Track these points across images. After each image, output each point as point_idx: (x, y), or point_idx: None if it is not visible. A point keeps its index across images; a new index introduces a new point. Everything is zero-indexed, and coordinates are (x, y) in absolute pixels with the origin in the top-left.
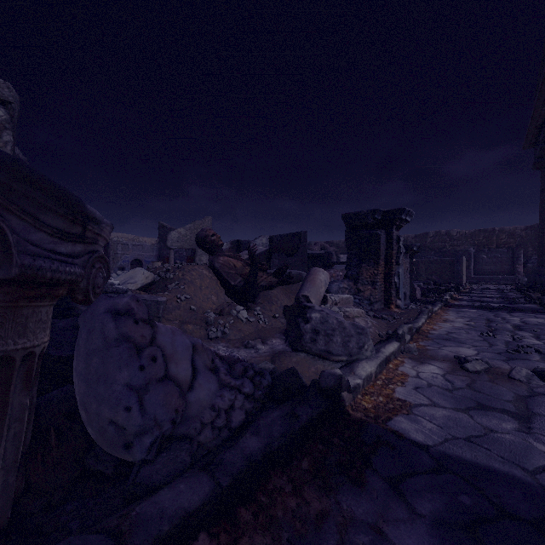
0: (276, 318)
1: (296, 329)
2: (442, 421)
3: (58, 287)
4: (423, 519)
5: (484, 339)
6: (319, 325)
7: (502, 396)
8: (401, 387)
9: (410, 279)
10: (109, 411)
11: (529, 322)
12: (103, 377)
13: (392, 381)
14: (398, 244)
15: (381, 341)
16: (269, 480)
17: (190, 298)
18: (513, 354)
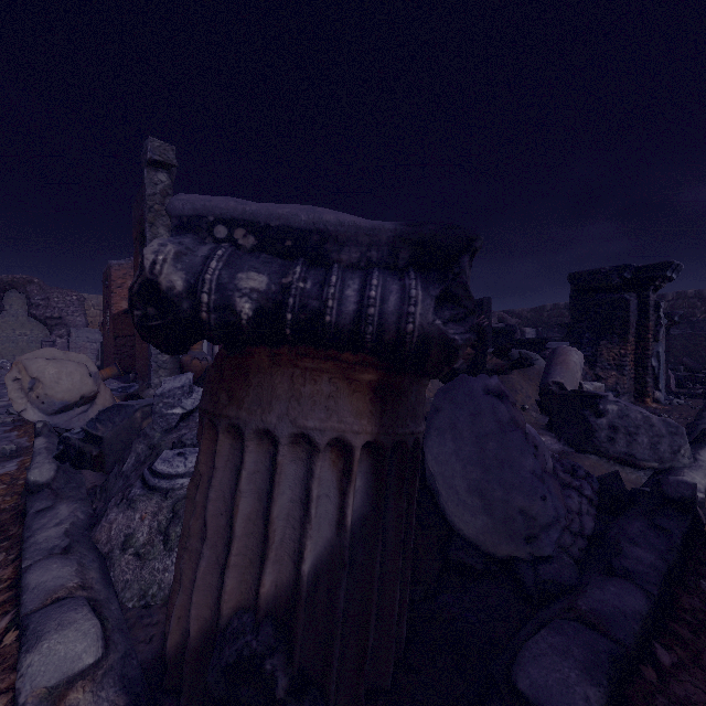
0: (525, 410)
1: (581, 425)
2: None
3: None
4: None
5: None
6: (617, 420)
7: None
8: None
9: (666, 362)
10: (523, 499)
11: None
12: (506, 463)
13: None
14: (658, 313)
15: None
16: (679, 599)
17: None
18: None
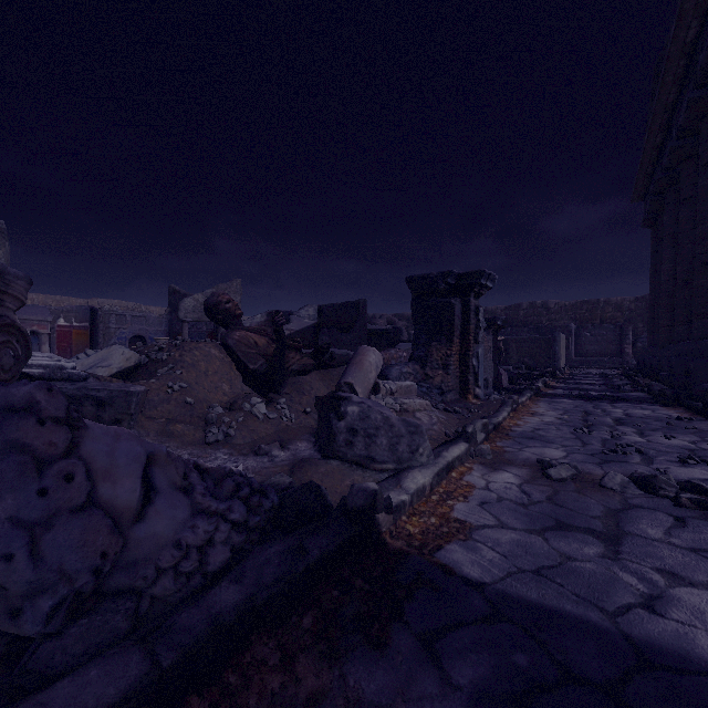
0: (307, 413)
1: (328, 429)
2: (508, 548)
3: None
4: (459, 694)
5: (577, 437)
6: (358, 422)
7: (589, 511)
8: (463, 502)
9: (494, 362)
10: None
11: (633, 414)
12: None
13: (453, 495)
14: (478, 317)
15: (445, 442)
16: (247, 649)
17: (189, 387)
18: (609, 456)
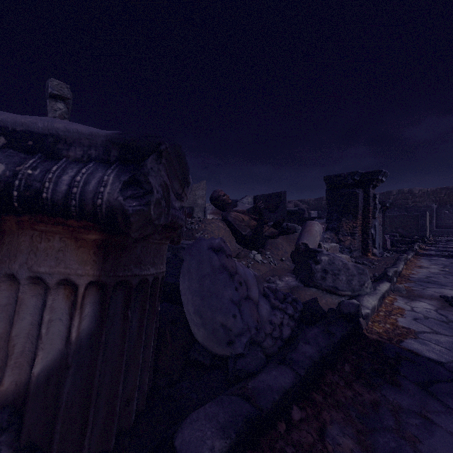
0: (282, 260)
1: (307, 269)
2: (447, 345)
3: (175, 231)
4: None
5: None
6: (327, 266)
7: None
8: (401, 317)
9: (383, 231)
10: (222, 317)
11: None
12: (214, 294)
13: (392, 313)
14: (375, 201)
15: (372, 282)
16: (325, 376)
17: None
18: None
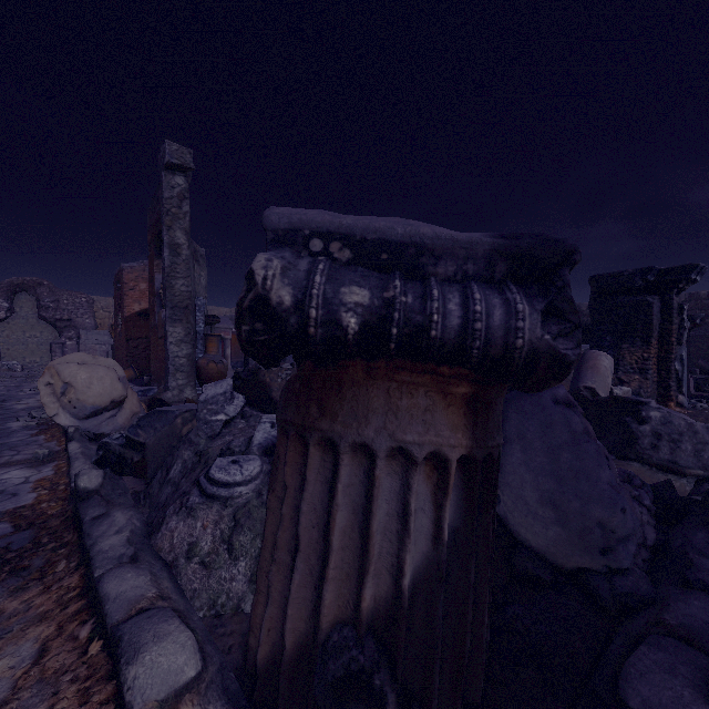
0: None
1: (622, 432)
2: None
3: None
4: None
5: None
6: (660, 427)
7: None
8: None
9: (687, 366)
10: (602, 511)
11: None
12: (583, 474)
13: None
14: (681, 316)
15: None
16: None
17: None
18: None
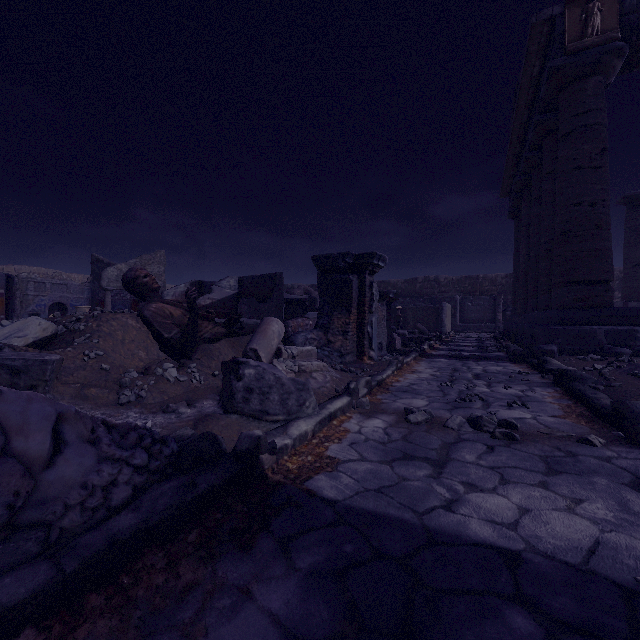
0: (215, 375)
1: (229, 388)
2: (362, 475)
3: None
4: (299, 573)
5: (441, 389)
6: (254, 383)
7: (430, 445)
8: (337, 444)
9: (388, 328)
10: None
11: (489, 370)
12: None
13: (331, 438)
14: (372, 291)
15: (333, 397)
16: (140, 559)
17: (105, 355)
18: (459, 403)
